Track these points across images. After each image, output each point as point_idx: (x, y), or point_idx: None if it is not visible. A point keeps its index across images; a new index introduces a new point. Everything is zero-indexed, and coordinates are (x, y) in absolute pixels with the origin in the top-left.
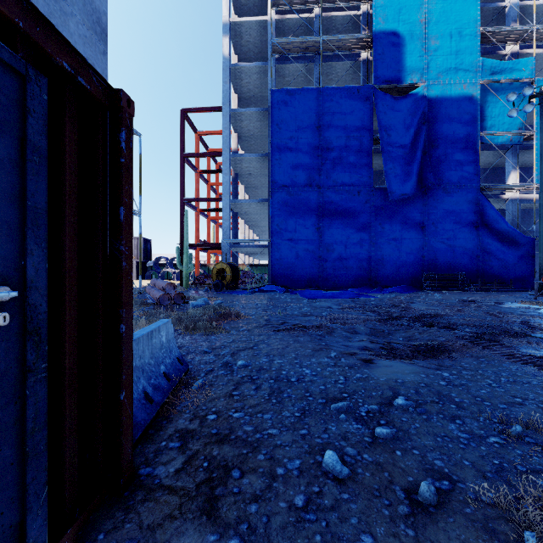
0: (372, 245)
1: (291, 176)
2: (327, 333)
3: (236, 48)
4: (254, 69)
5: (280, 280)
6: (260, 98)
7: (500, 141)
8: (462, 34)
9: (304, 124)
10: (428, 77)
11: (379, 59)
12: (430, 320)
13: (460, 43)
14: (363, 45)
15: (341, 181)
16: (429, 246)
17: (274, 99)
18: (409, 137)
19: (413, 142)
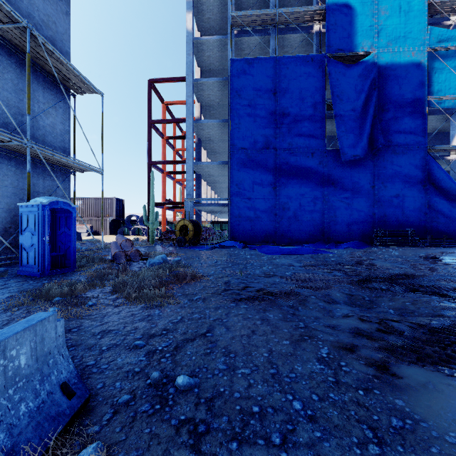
0: (325, 203)
1: (249, 140)
2: (300, 302)
3: (199, 25)
4: (215, 42)
5: (239, 236)
6: (221, 71)
7: (446, 105)
8: (411, 4)
9: (261, 91)
10: (378, 45)
11: (332, 29)
12: (407, 281)
13: (408, 13)
14: (316, 17)
15: (296, 144)
16: (379, 204)
17: (233, 68)
18: (360, 101)
19: (364, 107)
